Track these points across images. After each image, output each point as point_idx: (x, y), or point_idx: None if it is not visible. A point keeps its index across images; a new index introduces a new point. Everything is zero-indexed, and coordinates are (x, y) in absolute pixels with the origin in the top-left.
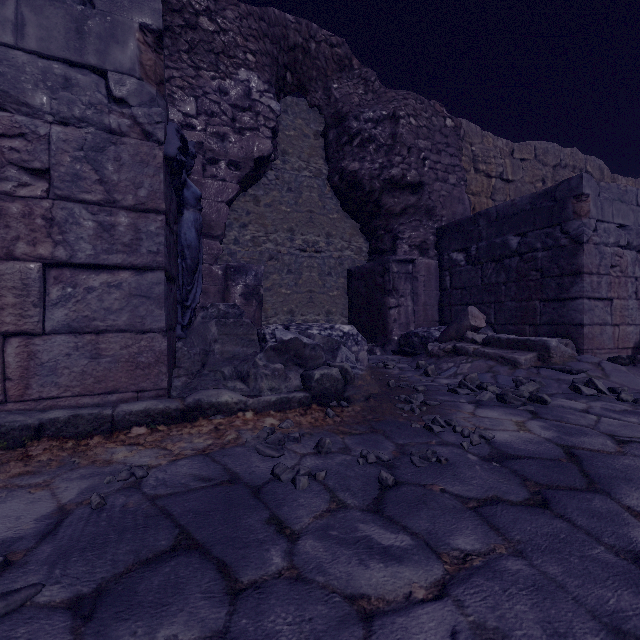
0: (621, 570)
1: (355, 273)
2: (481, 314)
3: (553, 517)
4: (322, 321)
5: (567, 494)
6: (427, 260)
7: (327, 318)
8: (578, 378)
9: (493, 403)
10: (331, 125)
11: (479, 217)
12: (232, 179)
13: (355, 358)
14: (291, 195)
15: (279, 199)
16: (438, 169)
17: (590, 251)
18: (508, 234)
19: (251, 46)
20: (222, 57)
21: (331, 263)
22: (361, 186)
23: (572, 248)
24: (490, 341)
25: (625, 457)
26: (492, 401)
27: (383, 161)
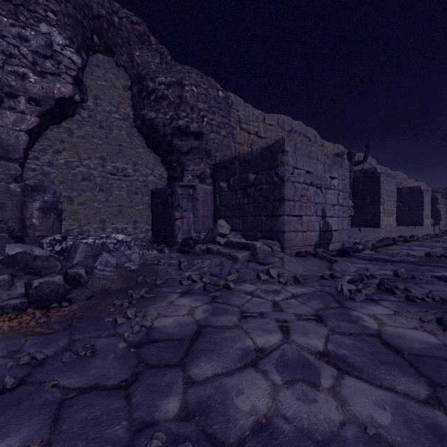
0: (112, 446)
1: (155, 193)
2: (227, 225)
3: (121, 398)
4: (130, 228)
5: (155, 372)
6: (205, 186)
7: (134, 226)
8: (266, 268)
9: (197, 291)
10: (135, 82)
11: (235, 159)
12: (32, 112)
13: (128, 259)
14: (103, 131)
15: (92, 133)
16: (213, 124)
17: (289, 186)
18: (249, 172)
19: (52, 6)
20: (22, 9)
21: (137, 185)
22: (157, 130)
23: (280, 184)
24: (228, 243)
25: (232, 330)
26: (199, 289)
27: (173, 114)
